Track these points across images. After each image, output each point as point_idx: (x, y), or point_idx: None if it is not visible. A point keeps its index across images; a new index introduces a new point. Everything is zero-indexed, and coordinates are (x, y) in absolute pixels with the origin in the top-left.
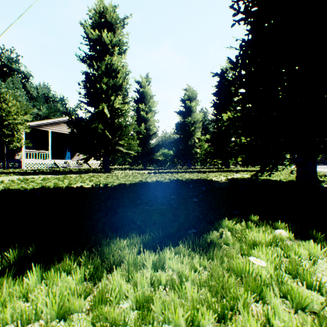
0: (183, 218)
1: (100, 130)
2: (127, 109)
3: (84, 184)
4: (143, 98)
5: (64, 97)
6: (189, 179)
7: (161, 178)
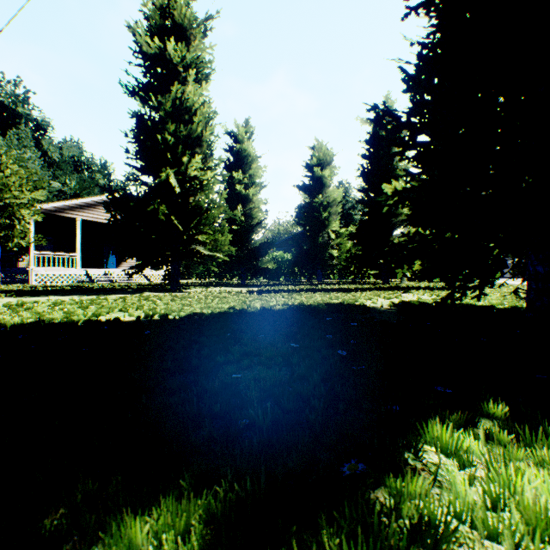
0: (322, 410)
1: (163, 216)
2: (212, 178)
3: (125, 314)
4: (240, 162)
5: (106, 163)
6: (323, 304)
7: (270, 302)
